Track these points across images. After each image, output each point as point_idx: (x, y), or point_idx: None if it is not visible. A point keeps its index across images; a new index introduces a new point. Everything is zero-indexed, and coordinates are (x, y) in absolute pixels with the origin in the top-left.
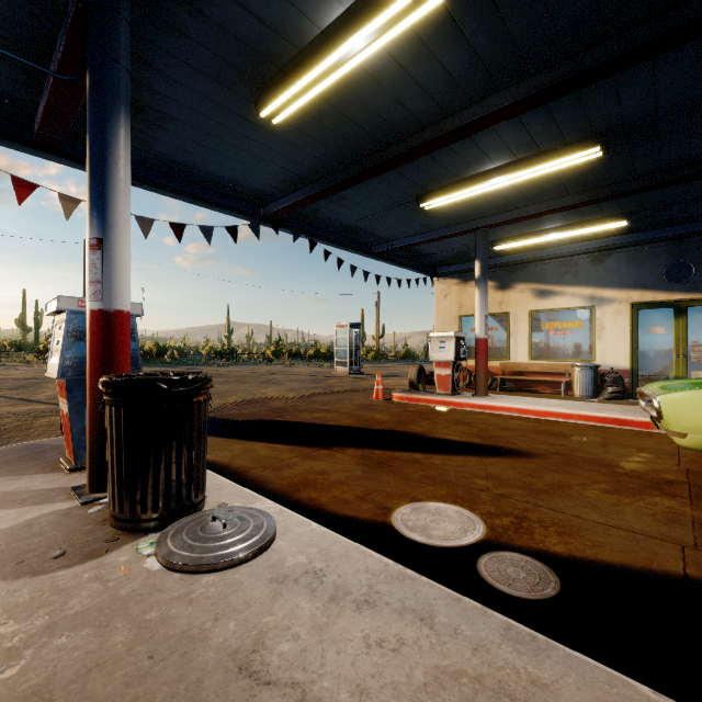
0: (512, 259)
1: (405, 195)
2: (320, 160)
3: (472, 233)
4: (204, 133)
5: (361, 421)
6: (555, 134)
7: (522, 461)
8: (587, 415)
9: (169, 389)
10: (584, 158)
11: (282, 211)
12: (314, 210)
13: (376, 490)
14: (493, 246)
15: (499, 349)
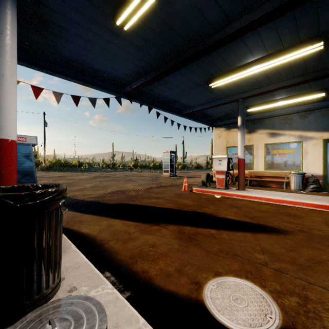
0: (255, 117)
1: (201, 79)
2: (154, 57)
3: (235, 102)
4: (86, 40)
5: (176, 205)
6: (295, 35)
7: (281, 237)
8: (307, 203)
9: (15, 204)
10: (311, 50)
11: (133, 89)
12: (151, 89)
13: (189, 263)
14: (246, 109)
15: (248, 164)
